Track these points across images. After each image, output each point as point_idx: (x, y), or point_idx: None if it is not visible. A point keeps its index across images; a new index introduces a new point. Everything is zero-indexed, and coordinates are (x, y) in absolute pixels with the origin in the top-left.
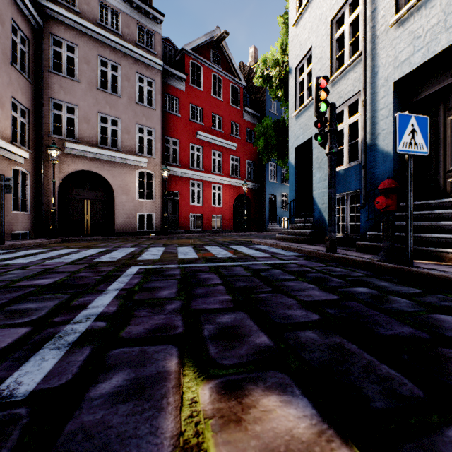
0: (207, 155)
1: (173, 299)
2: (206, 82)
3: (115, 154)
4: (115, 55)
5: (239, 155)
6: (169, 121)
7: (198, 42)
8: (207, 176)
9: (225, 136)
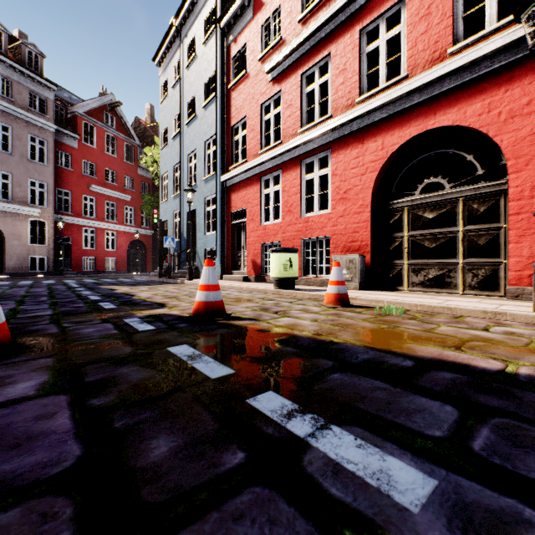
0: (101, 205)
1: (94, 284)
2: (100, 141)
3: (7, 205)
4: (7, 118)
5: (133, 205)
6: (62, 174)
7: (92, 106)
8: (101, 224)
9: (119, 189)
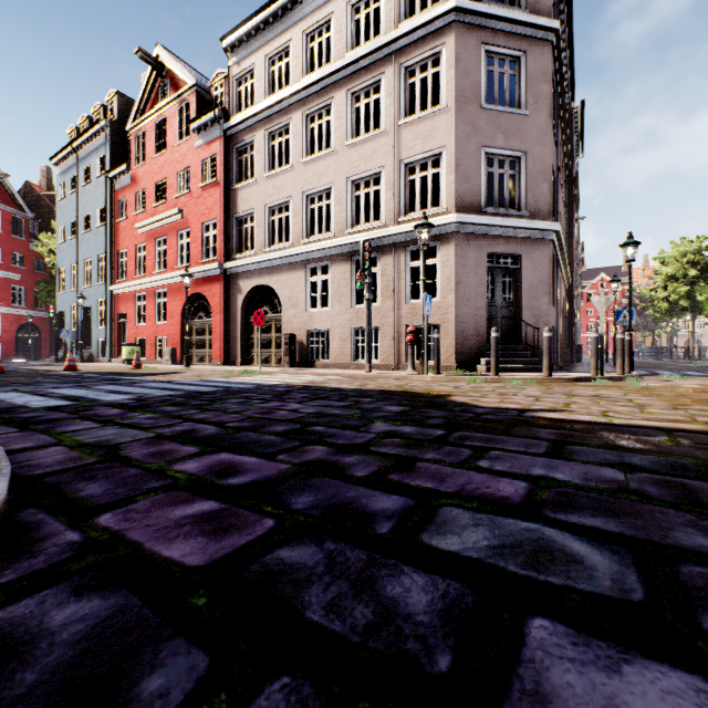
0: None
1: None
2: None
3: None
4: None
5: (24, 284)
6: None
7: None
8: None
9: (6, 267)
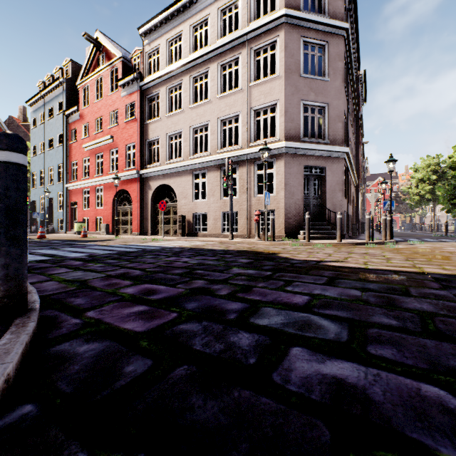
0: None
1: None
2: None
3: None
4: None
5: None
6: None
7: None
8: None
9: None
